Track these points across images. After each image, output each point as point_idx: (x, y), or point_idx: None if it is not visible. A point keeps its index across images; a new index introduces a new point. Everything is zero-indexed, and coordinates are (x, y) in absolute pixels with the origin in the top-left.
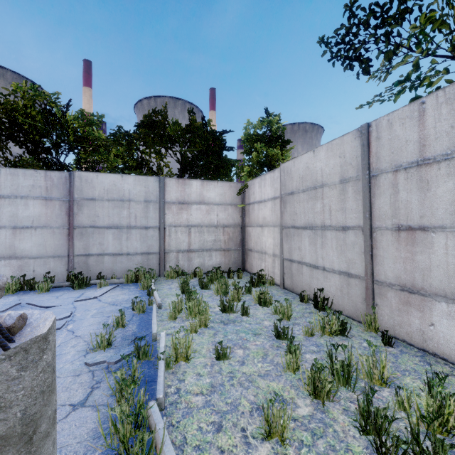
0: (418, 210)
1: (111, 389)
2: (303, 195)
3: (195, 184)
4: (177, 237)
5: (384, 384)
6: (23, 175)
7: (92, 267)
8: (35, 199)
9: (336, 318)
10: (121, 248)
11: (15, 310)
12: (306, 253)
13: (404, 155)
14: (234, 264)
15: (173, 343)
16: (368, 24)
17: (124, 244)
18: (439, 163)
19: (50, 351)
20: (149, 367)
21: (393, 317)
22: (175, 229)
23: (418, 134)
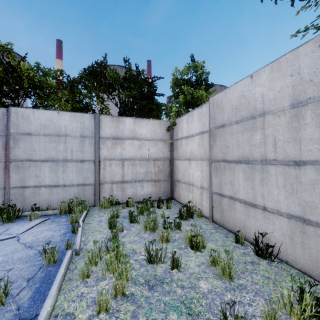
0: None
1: None
2: (236, 127)
3: (128, 121)
4: (111, 170)
5: None
6: None
7: (28, 199)
8: None
9: (312, 297)
10: (57, 180)
11: None
12: (239, 189)
13: None
14: (164, 193)
15: None
16: None
17: (60, 177)
18: None
19: None
20: None
21: None
22: (110, 163)
23: None
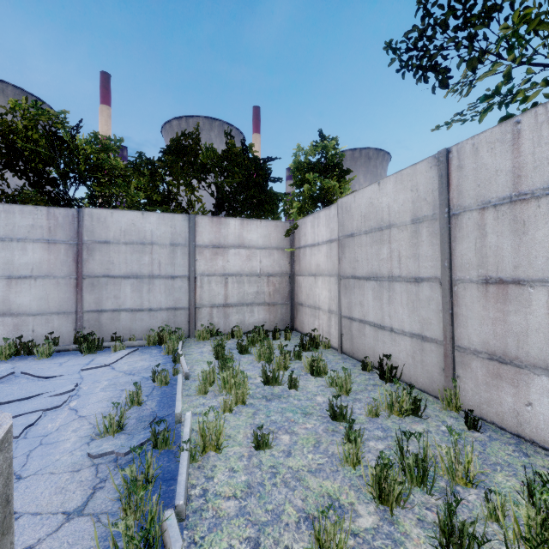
0: (511, 259)
1: (118, 491)
2: (365, 238)
3: (232, 223)
4: (211, 289)
5: (470, 484)
6: (20, 212)
7: (105, 326)
8: (35, 242)
9: (407, 394)
10: (141, 302)
11: (6, 381)
12: (369, 310)
13: (493, 188)
14: (282, 322)
15: (199, 429)
16: (447, 25)
17: (145, 298)
18: (538, 199)
19: (0, 476)
20: (169, 460)
21: (479, 393)
22: (209, 279)
23: (511, 162)
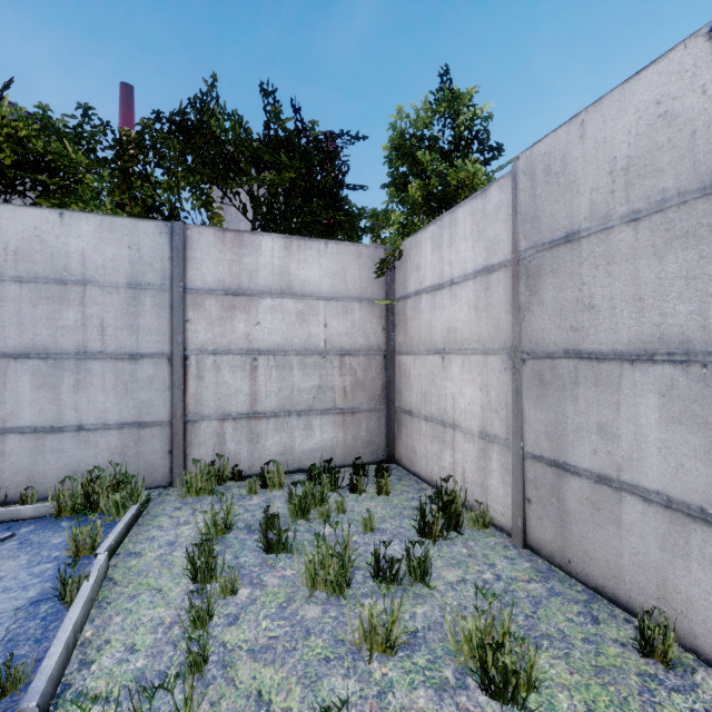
0: None
1: None
2: (631, 235)
3: (267, 245)
4: (220, 382)
5: None
6: None
7: None
8: None
9: None
10: (58, 412)
11: None
12: (642, 452)
13: None
14: (369, 446)
15: None
16: None
17: (66, 402)
18: None
19: None
20: None
21: None
22: (216, 361)
23: None
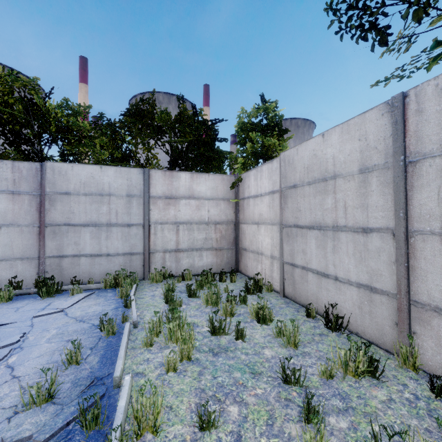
0: None
1: None
2: (308, 189)
3: (183, 177)
4: (163, 236)
5: None
6: None
7: (66, 270)
8: None
9: (364, 355)
10: (100, 248)
11: None
12: (312, 257)
13: None
14: (227, 265)
15: (132, 411)
16: None
17: (103, 244)
18: None
19: None
20: None
21: (441, 353)
22: (162, 227)
23: None
